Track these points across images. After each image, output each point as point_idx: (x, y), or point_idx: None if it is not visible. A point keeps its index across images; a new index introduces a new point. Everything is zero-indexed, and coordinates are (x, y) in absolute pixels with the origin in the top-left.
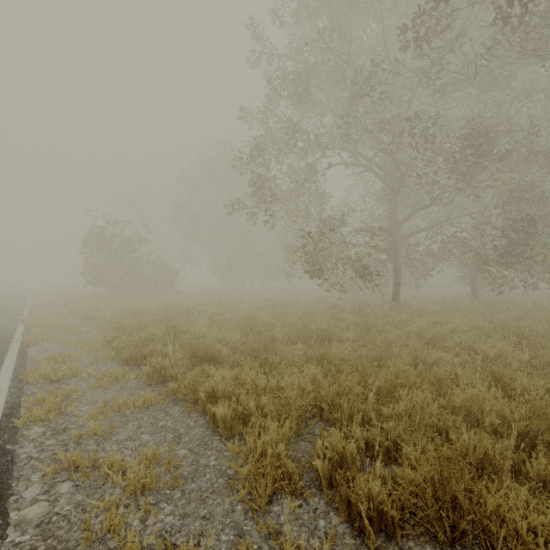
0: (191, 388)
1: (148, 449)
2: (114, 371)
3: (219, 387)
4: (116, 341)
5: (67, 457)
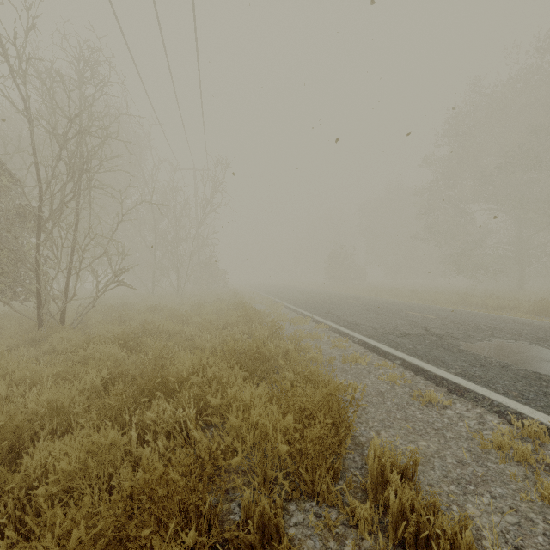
0: (417, 298)
1: (415, 300)
2: (392, 296)
3: (425, 296)
4: (382, 293)
5: (403, 300)
